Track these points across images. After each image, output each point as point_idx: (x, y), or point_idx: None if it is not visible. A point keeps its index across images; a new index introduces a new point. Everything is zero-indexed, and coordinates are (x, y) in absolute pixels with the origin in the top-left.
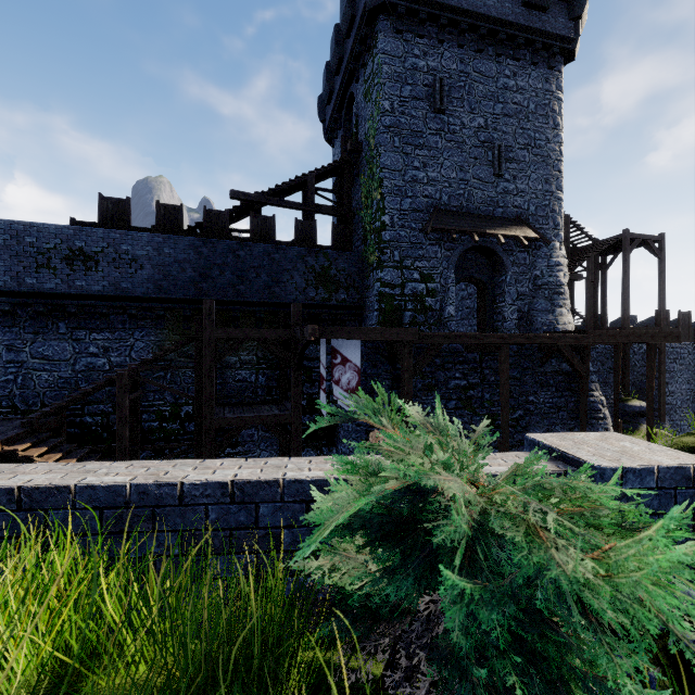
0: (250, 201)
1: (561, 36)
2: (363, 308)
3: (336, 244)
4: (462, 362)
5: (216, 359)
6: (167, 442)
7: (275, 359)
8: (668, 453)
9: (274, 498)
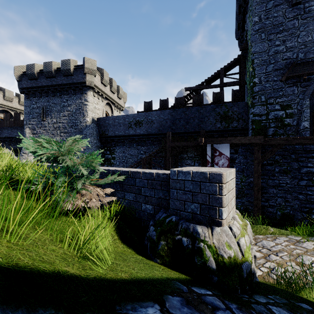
0: (192, 90)
1: None
2: (247, 130)
3: (233, 100)
4: None
5: (171, 154)
6: None
7: None
8: (217, 170)
9: (101, 173)
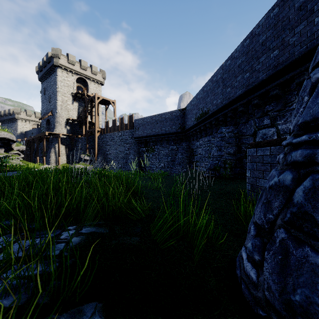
0: None
1: (53, 64)
2: None
3: None
4: None
5: None
6: None
7: None
8: None
9: None
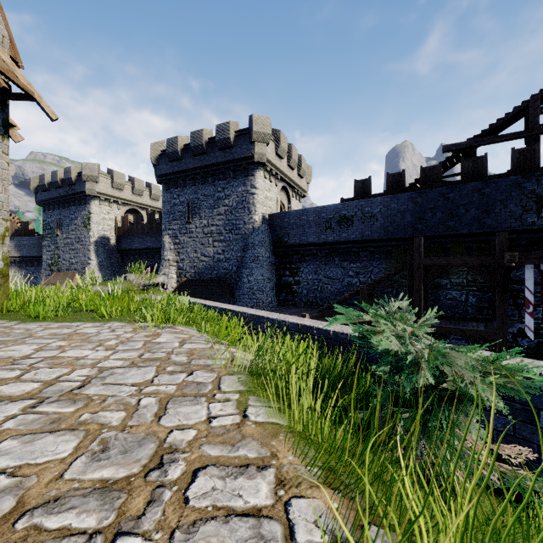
0: (461, 149)
1: None
2: None
3: None
4: None
5: (423, 281)
6: None
7: (486, 283)
8: None
9: None
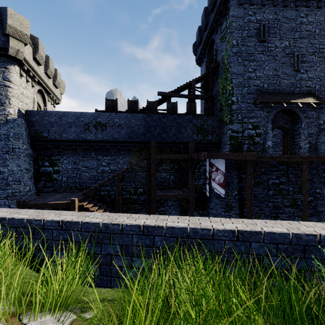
0: (166, 96)
1: None
2: (220, 144)
3: (205, 113)
4: (276, 170)
5: (156, 168)
6: (132, 204)
7: (178, 168)
8: None
9: (259, 240)
